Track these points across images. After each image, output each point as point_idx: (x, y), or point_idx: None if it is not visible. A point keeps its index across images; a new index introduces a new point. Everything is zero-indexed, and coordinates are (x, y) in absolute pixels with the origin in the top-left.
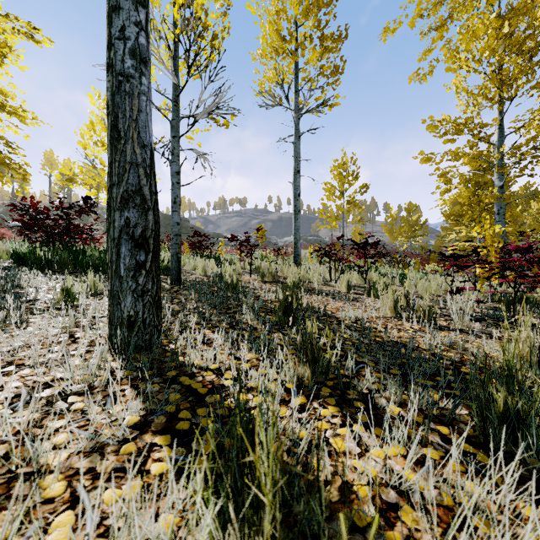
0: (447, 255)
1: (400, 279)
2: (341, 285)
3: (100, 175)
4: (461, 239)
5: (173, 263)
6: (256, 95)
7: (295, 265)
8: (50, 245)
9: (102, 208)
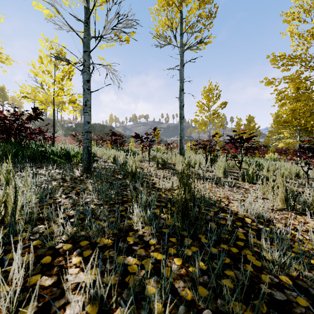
0: (303, 148)
1: (255, 165)
2: (218, 171)
3: (47, 93)
4: (280, 138)
5: (84, 155)
6: (153, 38)
7: (180, 155)
8: (4, 141)
9: (64, 121)
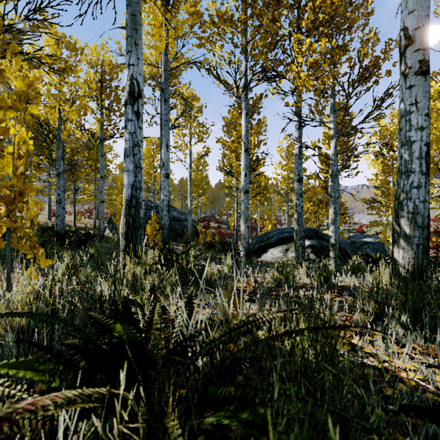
0: None
1: None
2: None
3: None
4: None
5: None
6: None
7: None
8: None
9: None
